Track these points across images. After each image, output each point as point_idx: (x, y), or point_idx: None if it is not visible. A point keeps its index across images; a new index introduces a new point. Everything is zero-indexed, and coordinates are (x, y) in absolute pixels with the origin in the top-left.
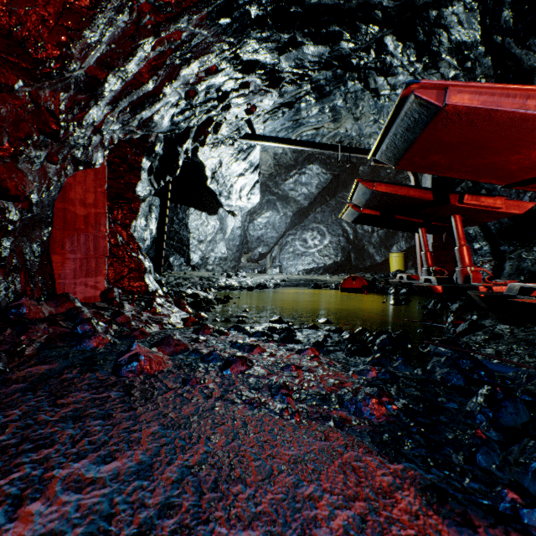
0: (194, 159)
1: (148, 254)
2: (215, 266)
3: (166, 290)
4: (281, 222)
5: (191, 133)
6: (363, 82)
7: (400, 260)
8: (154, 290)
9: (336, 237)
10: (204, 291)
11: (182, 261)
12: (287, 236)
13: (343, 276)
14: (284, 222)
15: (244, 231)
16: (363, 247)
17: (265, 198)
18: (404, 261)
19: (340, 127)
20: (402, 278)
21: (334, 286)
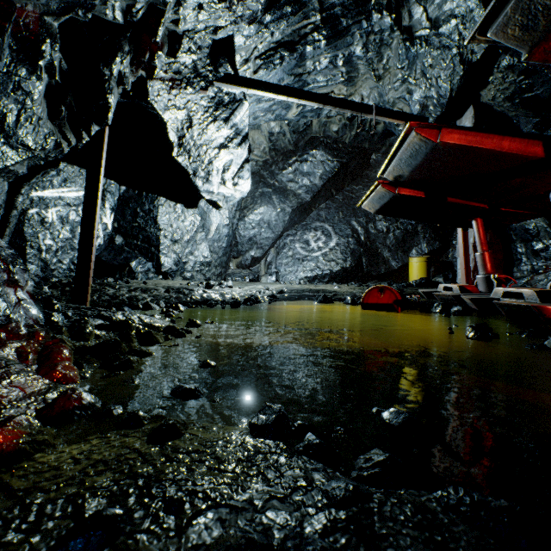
0: (146, 108)
1: (101, 256)
2: (195, 273)
3: (58, 317)
4: (278, 220)
5: (124, 41)
6: (395, 13)
7: (422, 266)
8: (15, 320)
9: (344, 238)
10: (169, 308)
11: (150, 267)
12: (285, 237)
13: (355, 286)
14: (281, 220)
15: (232, 230)
16: (376, 250)
17: (259, 191)
18: (426, 267)
19: (354, 94)
20: (447, 289)
21: (350, 299)
